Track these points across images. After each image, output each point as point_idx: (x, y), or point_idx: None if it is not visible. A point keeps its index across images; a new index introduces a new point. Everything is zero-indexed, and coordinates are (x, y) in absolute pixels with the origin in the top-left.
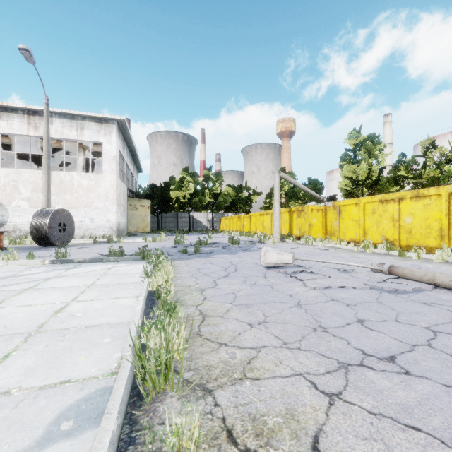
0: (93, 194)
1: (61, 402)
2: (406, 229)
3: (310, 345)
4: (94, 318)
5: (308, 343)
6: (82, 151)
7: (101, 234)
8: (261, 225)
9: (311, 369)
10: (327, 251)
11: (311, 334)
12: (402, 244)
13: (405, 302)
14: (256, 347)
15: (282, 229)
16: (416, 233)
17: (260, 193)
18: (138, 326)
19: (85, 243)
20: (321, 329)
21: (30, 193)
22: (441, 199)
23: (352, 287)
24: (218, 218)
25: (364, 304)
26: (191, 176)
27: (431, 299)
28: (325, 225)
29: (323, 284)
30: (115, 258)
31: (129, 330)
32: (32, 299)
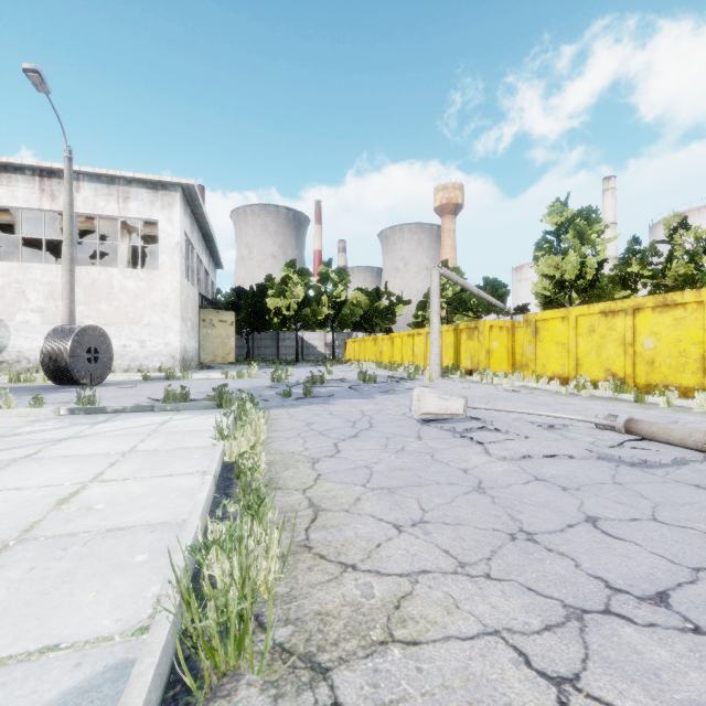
0: (144, 303)
1: (33, 698)
2: (645, 357)
3: (507, 569)
4: (125, 514)
5: (504, 565)
6: (128, 235)
7: (156, 366)
8: (410, 352)
9: (515, 620)
10: (517, 393)
11: (506, 546)
12: (638, 383)
13: (662, 484)
14: (410, 573)
15: (444, 359)
16: (662, 364)
17: (408, 302)
18: (196, 533)
19: (130, 380)
20: (524, 536)
21: (43, 301)
22: (704, 309)
23: (567, 456)
24: (342, 341)
25: (592, 486)
26: (300, 274)
27: (705, 477)
28: (512, 352)
29: (517, 451)
30: (174, 405)
31: (168, 552)
32: (24, 478)
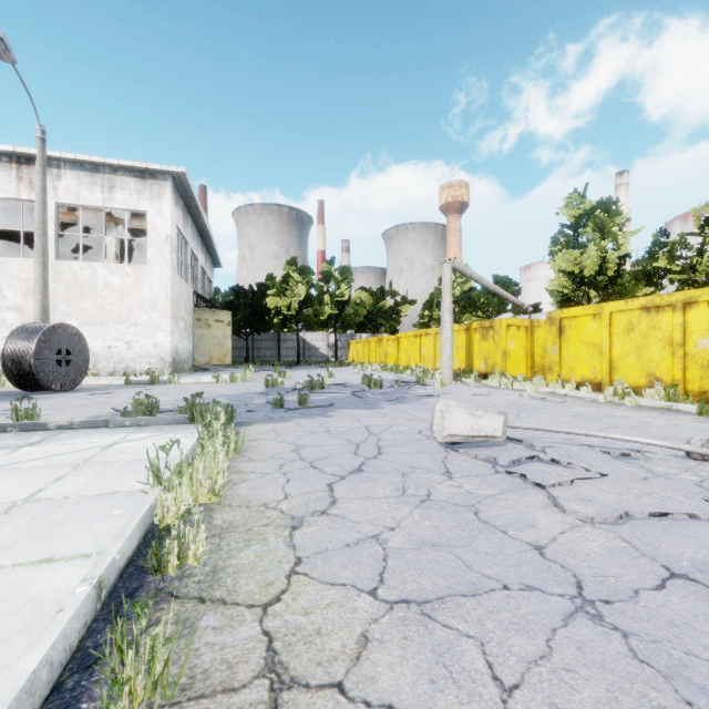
0: (131, 300)
1: None
2: (699, 360)
3: None
4: None
5: None
6: (115, 228)
7: (144, 369)
8: (417, 353)
9: None
10: (547, 401)
11: None
12: (690, 389)
13: None
14: None
15: (455, 361)
16: None
17: (413, 302)
18: None
19: (111, 384)
20: None
21: (21, 299)
22: None
23: (686, 516)
24: (345, 342)
25: None
26: (301, 272)
27: None
28: (530, 353)
29: (606, 505)
30: (134, 419)
31: None
32: None
